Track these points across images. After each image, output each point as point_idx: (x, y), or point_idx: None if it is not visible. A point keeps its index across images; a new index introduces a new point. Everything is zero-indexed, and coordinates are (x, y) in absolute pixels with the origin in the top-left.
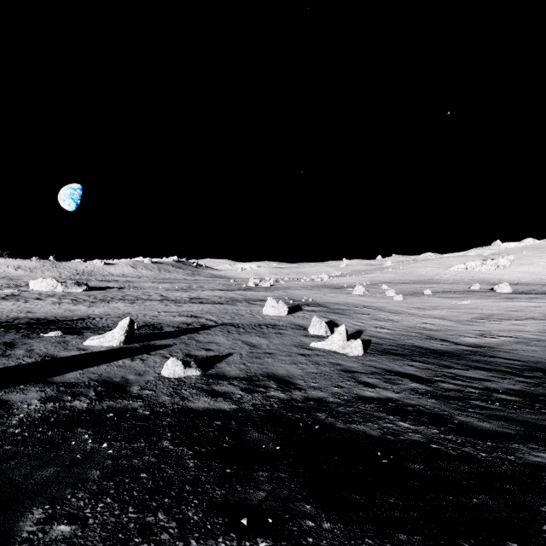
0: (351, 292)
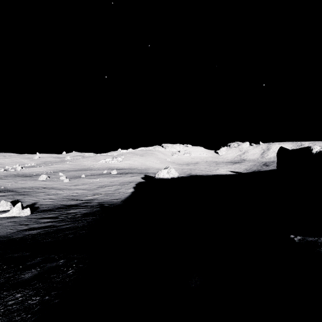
0: (38, 178)
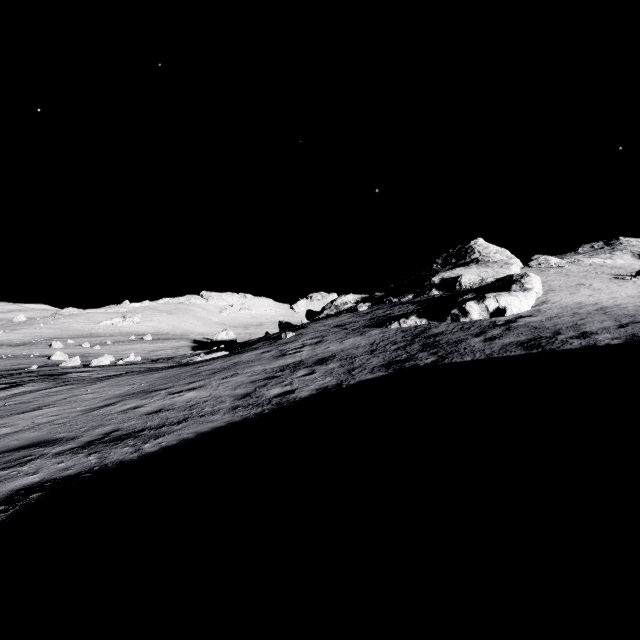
0: (47, 347)
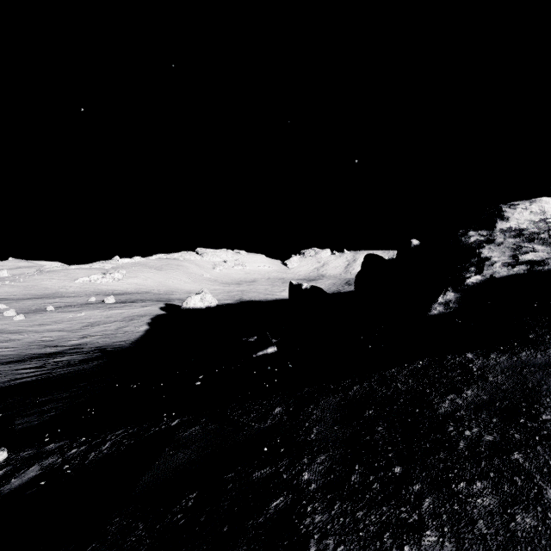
0: None
